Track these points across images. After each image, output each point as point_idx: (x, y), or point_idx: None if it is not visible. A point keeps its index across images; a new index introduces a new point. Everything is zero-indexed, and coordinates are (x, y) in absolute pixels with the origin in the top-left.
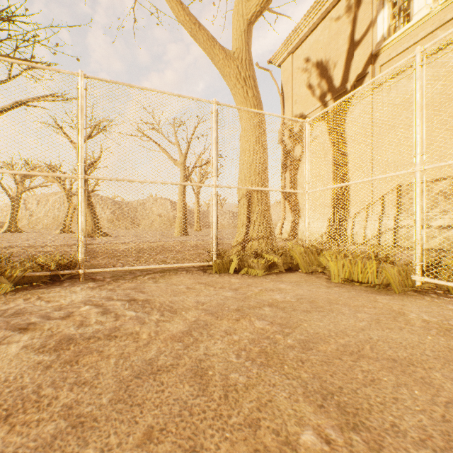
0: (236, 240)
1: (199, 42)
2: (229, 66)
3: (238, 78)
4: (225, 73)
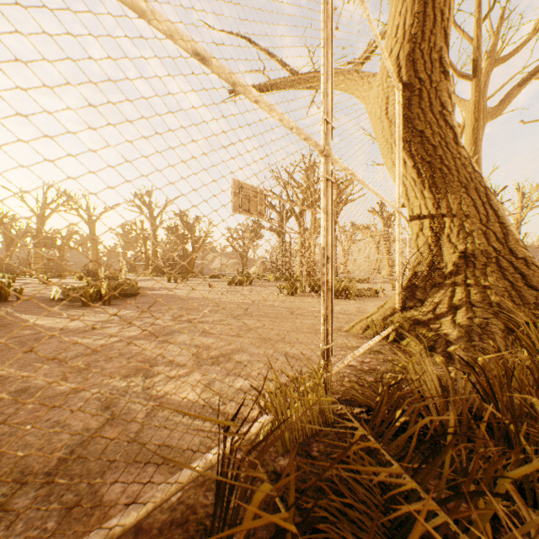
0: None
1: None
2: None
3: None
4: None
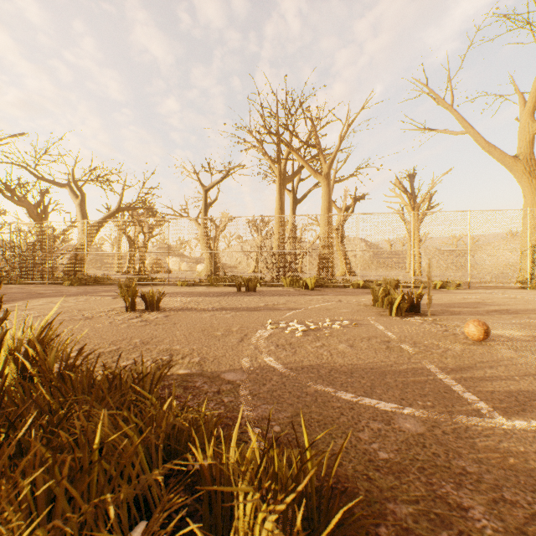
0: (521, 277)
1: (493, 155)
2: (516, 166)
3: (524, 172)
4: (512, 170)
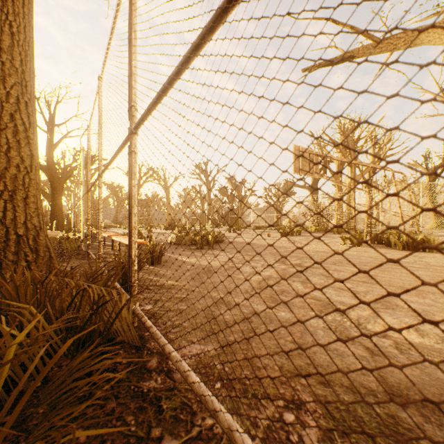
0: None
1: None
2: None
3: None
4: None
